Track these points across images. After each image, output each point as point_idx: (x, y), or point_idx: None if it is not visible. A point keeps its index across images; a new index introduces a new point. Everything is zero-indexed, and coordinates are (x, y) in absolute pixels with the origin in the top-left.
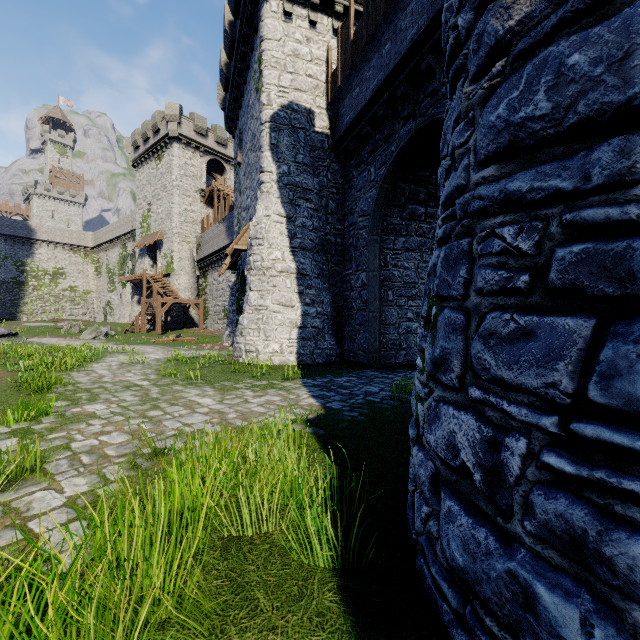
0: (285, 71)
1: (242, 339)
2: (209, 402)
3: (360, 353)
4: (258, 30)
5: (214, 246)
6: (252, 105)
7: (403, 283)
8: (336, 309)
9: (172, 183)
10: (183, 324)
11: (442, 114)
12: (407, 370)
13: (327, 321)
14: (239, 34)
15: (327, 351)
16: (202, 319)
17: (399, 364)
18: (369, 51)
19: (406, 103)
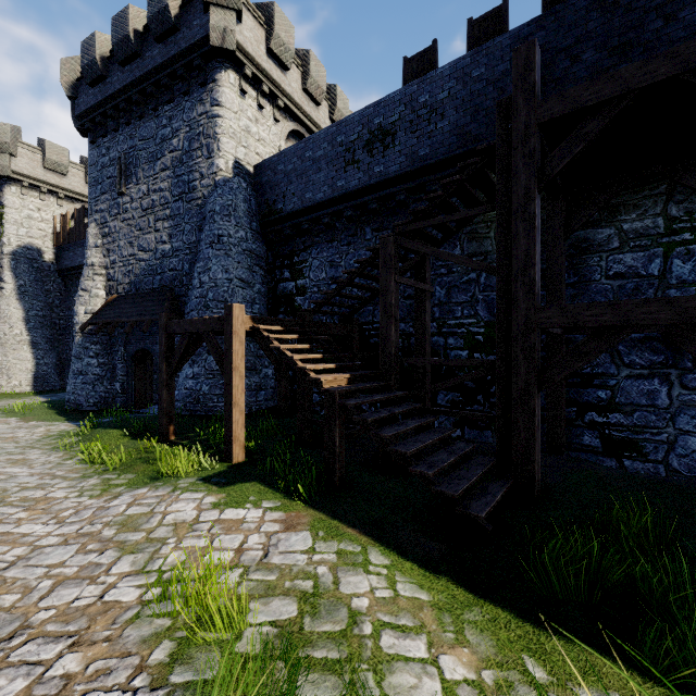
0: (22, 226)
1: None
2: None
3: None
4: None
5: None
6: None
7: None
8: (60, 360)
9: None
10: None
11: None
12: None
13: (53, 367)
14: None
15: (53, 384)
16: None
17: None
18: (78, 242)
19: None
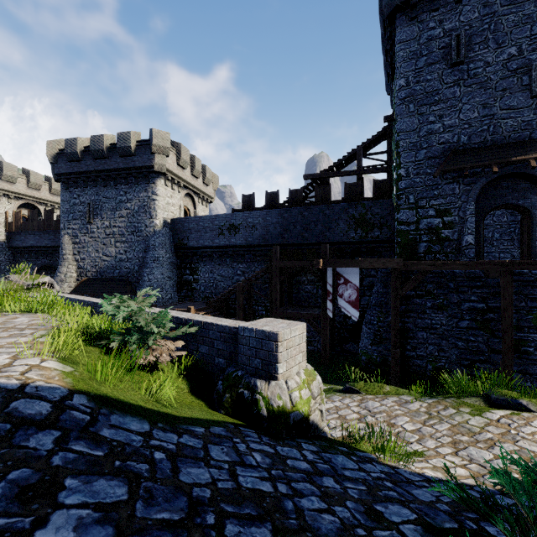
0: None
1: None
2: None
3: None
4: None
5: None
6: None
7: None
8: None
9: None
10: None
11: (55, 266)
12: None
13: None
14: None
15: None
16: None
17: None
18: (30, 231)
19: (44, 254)
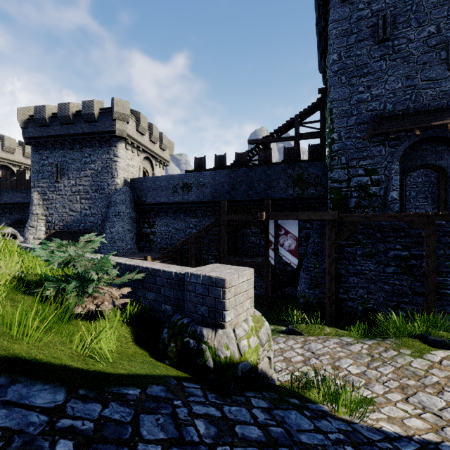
0: None
1: None
2: None
3: None
4: None
5: None
6: None
7: None
8: None
9: None
10: None
11: (27, 221)
12: None
13: None
14: None
15: None
16: None
17: None
18: (4, 189)
19: (17, 210)
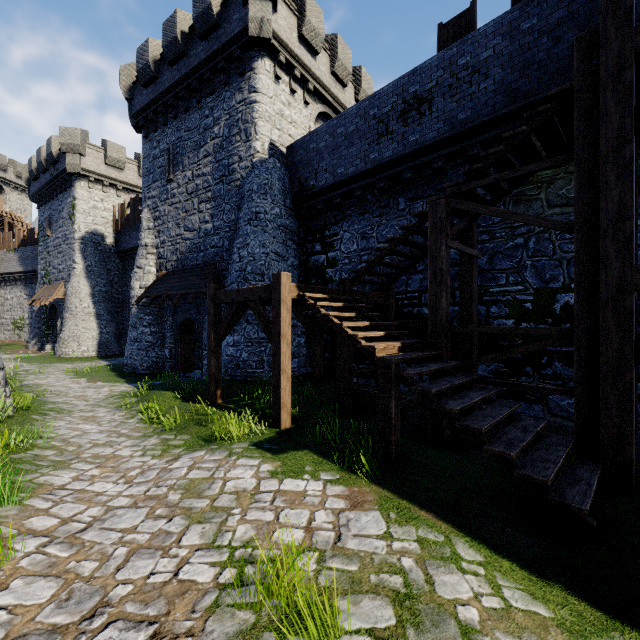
0: (89, 215)
1: (63, 346)
2: (69, 365)
3: None
4: (72, 189)
5: (1, 268)
6: (65, 218)
7: None
8: (119, 329)
9: None
10: None
11: None
12: None
13: (113, 335)
14: (55, 176)
15: (113, 349)
16: None
17: None
18: (133, 227)
19: None
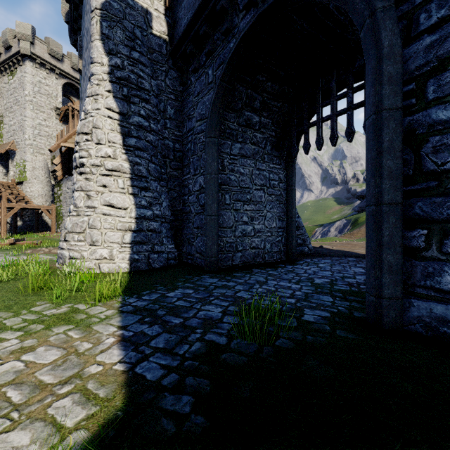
0: None
1: (66, 244)
2: None
3: (198, 256)
4: None
5: None
6: (86, 1)
7: (239, 188)
8: (175, 213)
9: (24, 98)
10: (35, 228)
11: None
12: (245, 274)
13: (165, 224)
14: None
15: (164, 255)
16: (54, 223)
17: (235, 266)
18: None
19: None
